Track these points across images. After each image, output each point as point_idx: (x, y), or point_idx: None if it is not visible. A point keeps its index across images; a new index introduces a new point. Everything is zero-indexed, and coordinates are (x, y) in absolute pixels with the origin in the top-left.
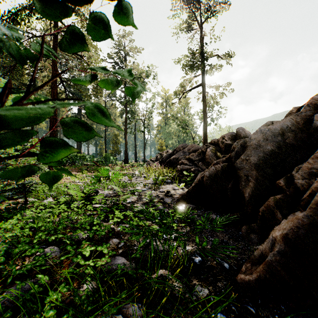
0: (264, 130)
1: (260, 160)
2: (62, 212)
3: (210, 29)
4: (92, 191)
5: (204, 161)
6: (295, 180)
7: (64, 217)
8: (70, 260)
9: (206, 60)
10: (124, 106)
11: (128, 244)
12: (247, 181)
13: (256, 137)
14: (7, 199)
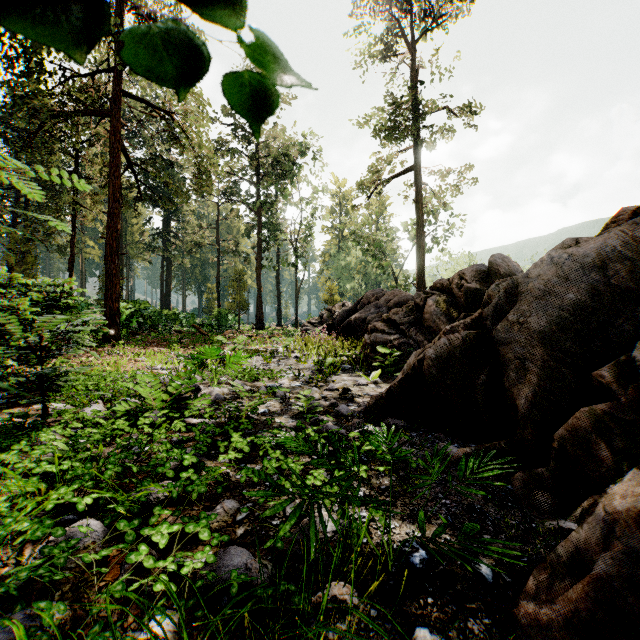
0: (559, 259)
1: (551, 323)
2: (120, 436)
3: (432, 55)
4: (187, 387)
5: (422, 325)
6: (639, 370)
7: (122, 448)
8: (126, 553)
9: (424, 119)
10: (257, 214)
11: (258, 513)
12: (521, 370)
13: (541, 273)
14: (11, 405)
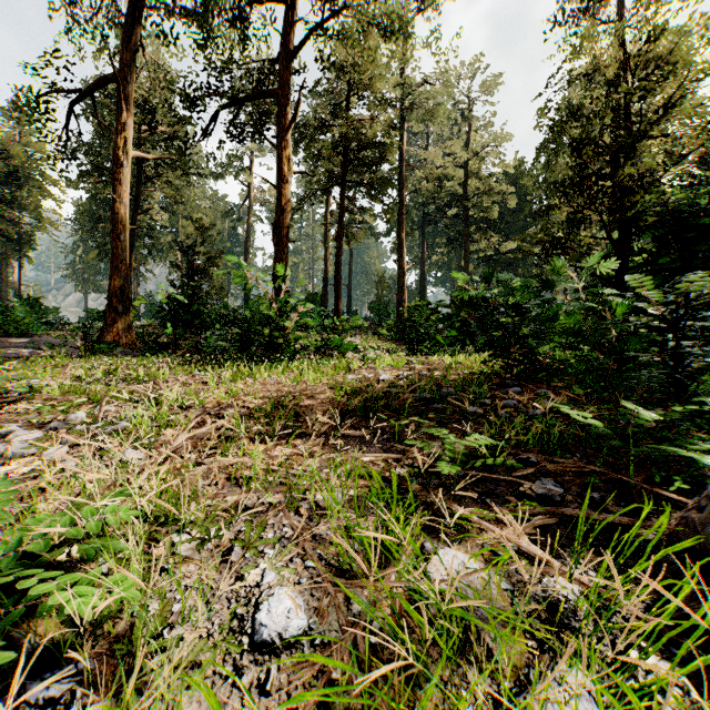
0: None
1: None
2: None
3: None
4: None
5: None
6: None
7: None
8: None
9: None
10: None
11: None
12: None
13: None
14: None
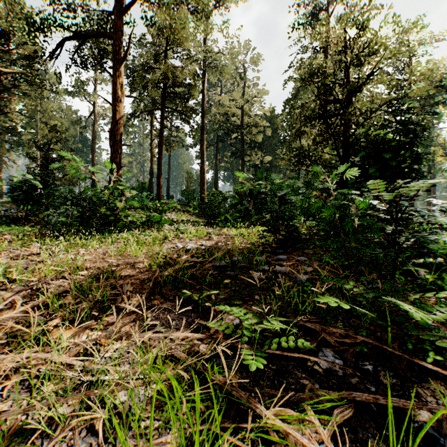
0: None
1: None
2: None
3: None
4: None
5: None
6: None
7: None
8: None
9: None
10: None
11: None
12: None
13: None
14: None
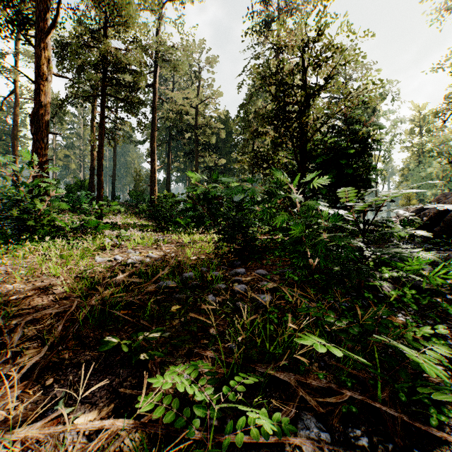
0: None
1: None
2: None
3: None
4: None
5: None
6: None
7: None
8: None
9: None
10: None
11: None
12: None
13: None
14: None
